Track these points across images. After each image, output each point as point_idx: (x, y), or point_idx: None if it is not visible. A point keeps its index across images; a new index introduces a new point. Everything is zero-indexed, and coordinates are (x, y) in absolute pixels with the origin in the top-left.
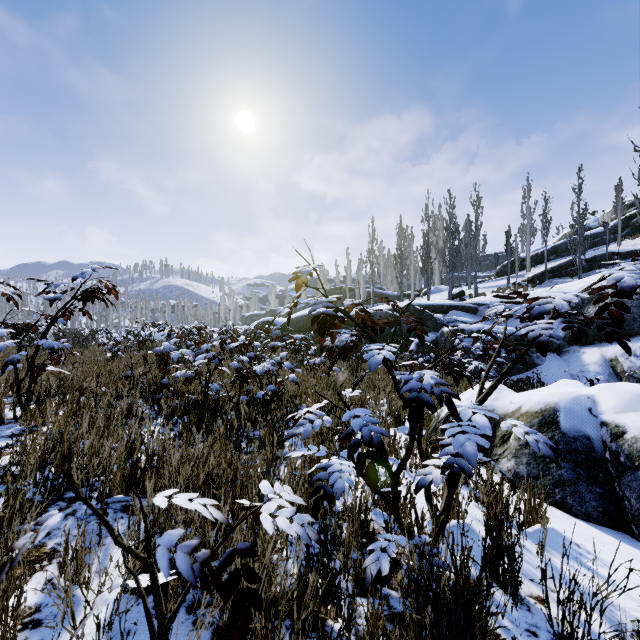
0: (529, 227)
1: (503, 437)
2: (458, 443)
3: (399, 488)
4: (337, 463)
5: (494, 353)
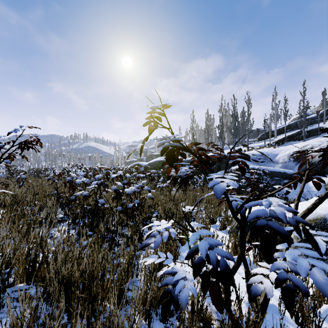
0: (276, 114)
1: None
2: (304, 269)
3: None
4: (181, 270)
5: (303, 181)
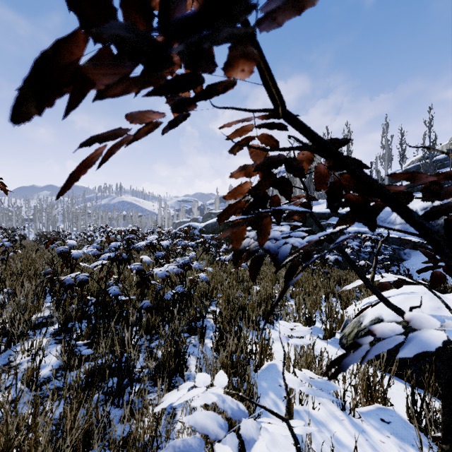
0: (387, 155)
1: None
2: None
3: None
4: None
5: None
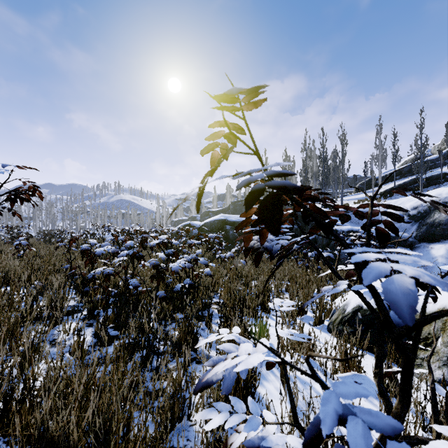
0: (381, 155)
1: (425, 339)
2: None
3: (344, 430)
4: (280, 444)
5: None
